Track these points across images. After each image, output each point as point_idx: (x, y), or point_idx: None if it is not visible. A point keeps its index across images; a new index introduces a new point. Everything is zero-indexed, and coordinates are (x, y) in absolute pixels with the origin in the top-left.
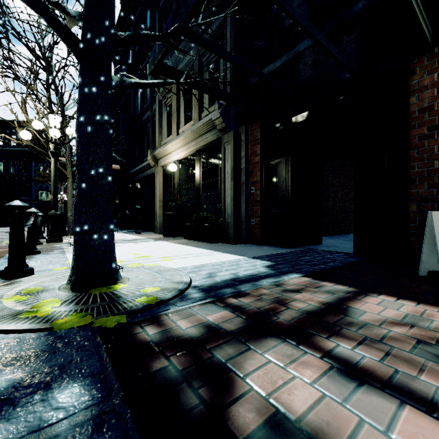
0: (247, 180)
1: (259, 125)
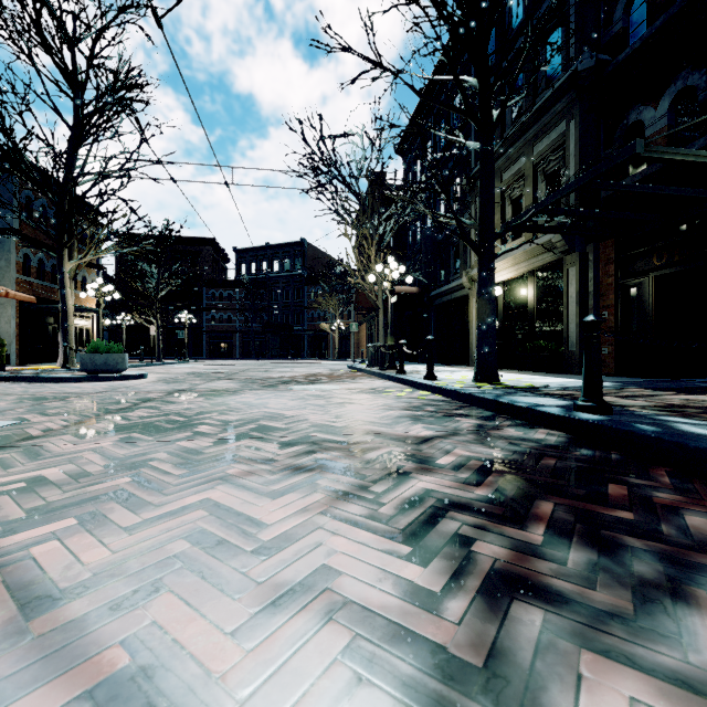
0: (596, 304)
1: (613, 242)
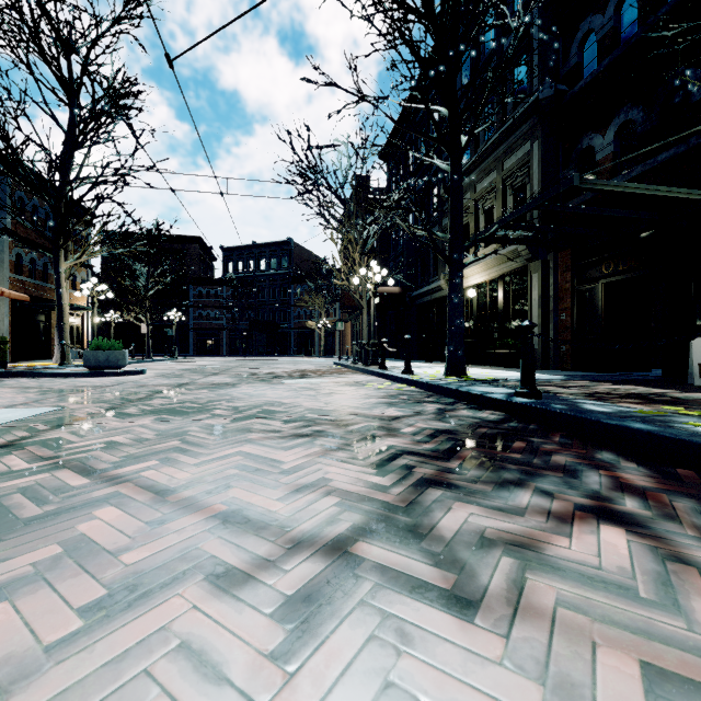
0: (556, 306)
1: (569, 252)
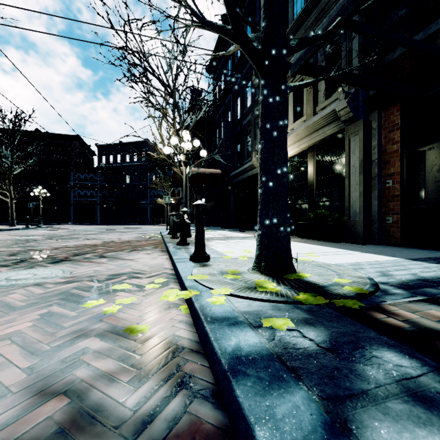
0: (380, 172)
1: (399, 107)
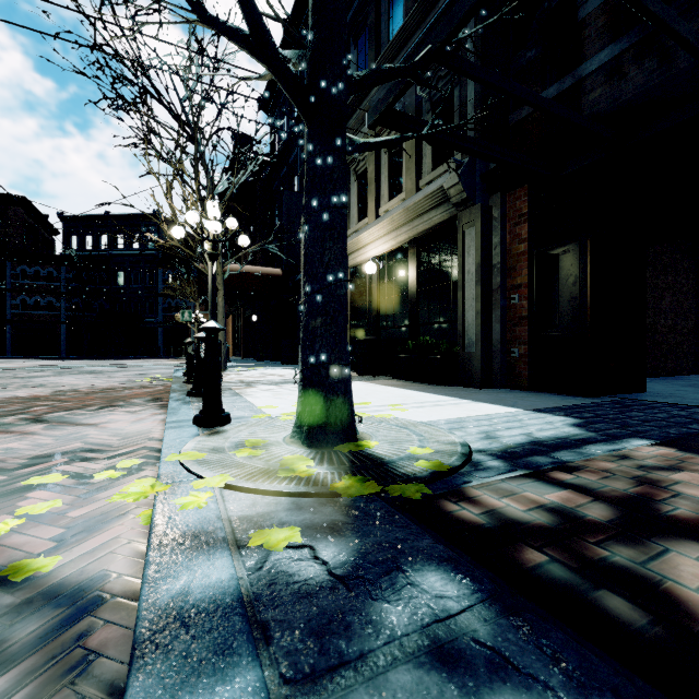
0: (503, 283)
1: (527, 190)
